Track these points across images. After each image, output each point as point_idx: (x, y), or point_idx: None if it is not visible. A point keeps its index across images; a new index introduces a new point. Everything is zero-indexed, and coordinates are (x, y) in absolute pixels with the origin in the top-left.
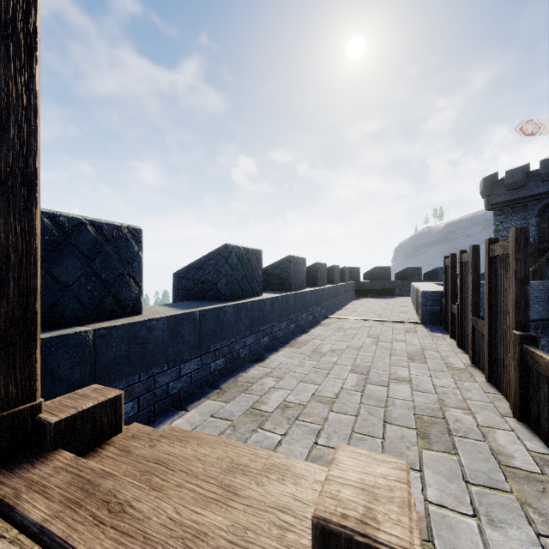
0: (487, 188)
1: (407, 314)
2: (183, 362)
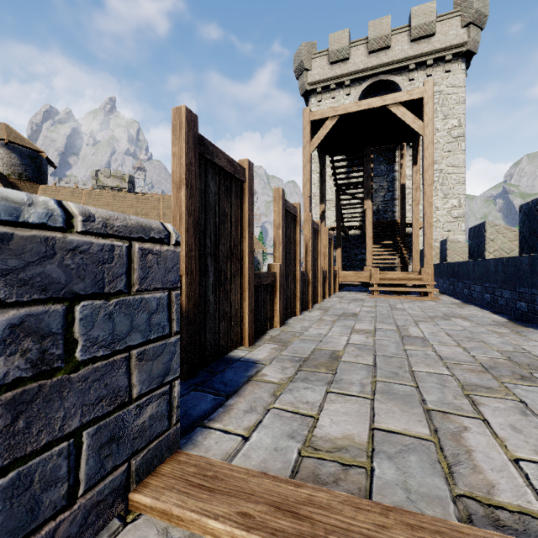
0: None
1: None
2: (476, 284)
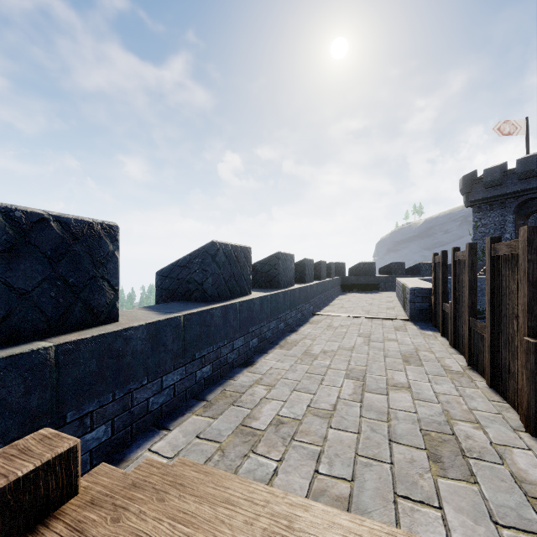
0: (466, 185)
1: (394, 310)
2: (165, 373)
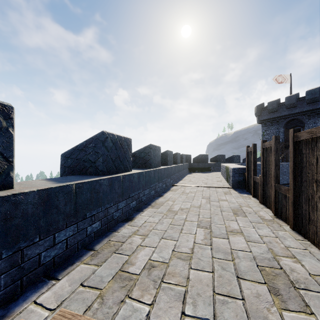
0: (258, 111)
1: (222, 182)
2: (57, 231)
